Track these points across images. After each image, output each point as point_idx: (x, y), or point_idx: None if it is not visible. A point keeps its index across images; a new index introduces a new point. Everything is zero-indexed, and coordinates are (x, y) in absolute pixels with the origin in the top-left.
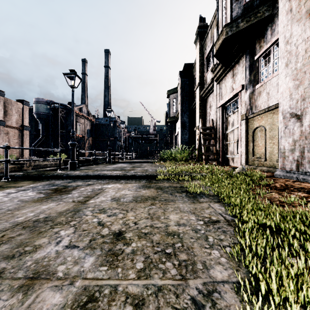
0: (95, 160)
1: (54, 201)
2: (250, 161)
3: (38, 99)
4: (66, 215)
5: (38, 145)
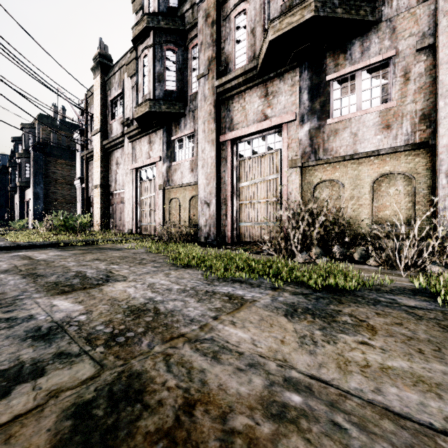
0: None
1: None
2: None
3: None
4: None
5: None
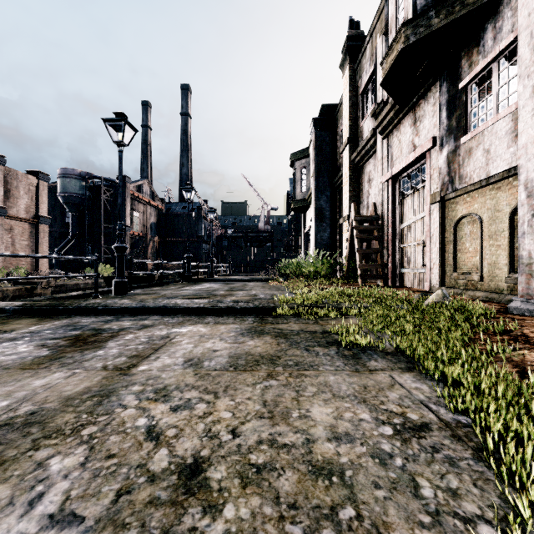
0: (165, 276)
1: (64, 368)
2: (448, 280)
3: (65, 169)
4: (78, 407)
5: (67, 249)
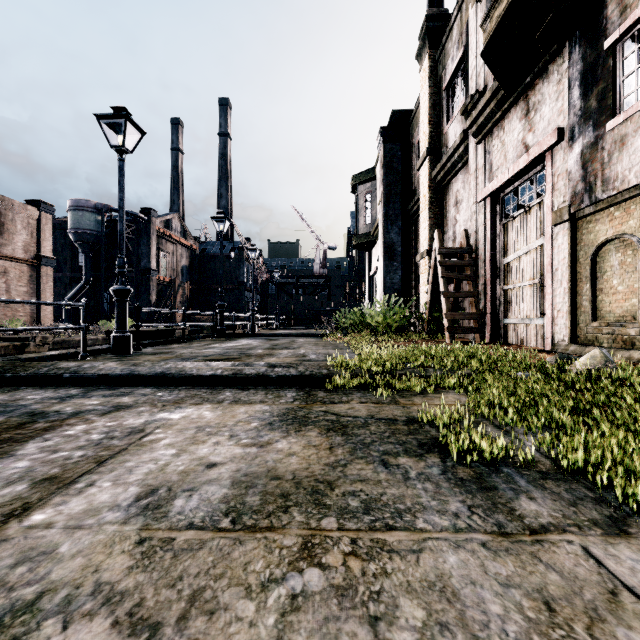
0: (197, 330)
1: None
2: (582, 334)
3: (76, 201)
4: None
5: (79, 298)
